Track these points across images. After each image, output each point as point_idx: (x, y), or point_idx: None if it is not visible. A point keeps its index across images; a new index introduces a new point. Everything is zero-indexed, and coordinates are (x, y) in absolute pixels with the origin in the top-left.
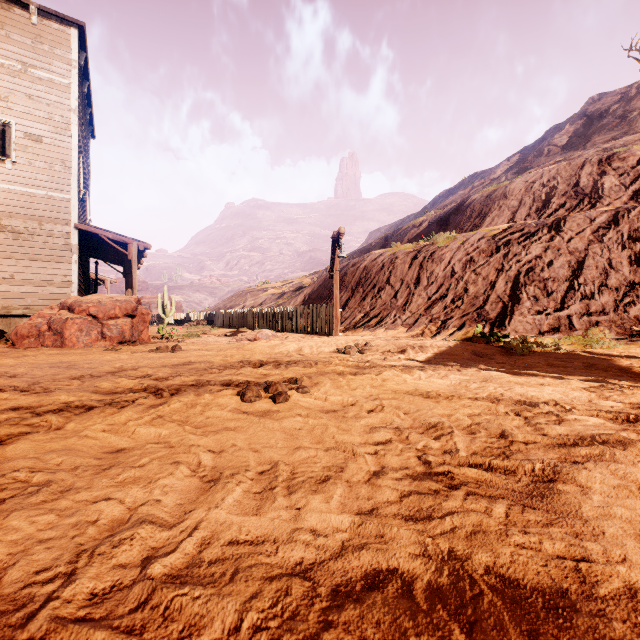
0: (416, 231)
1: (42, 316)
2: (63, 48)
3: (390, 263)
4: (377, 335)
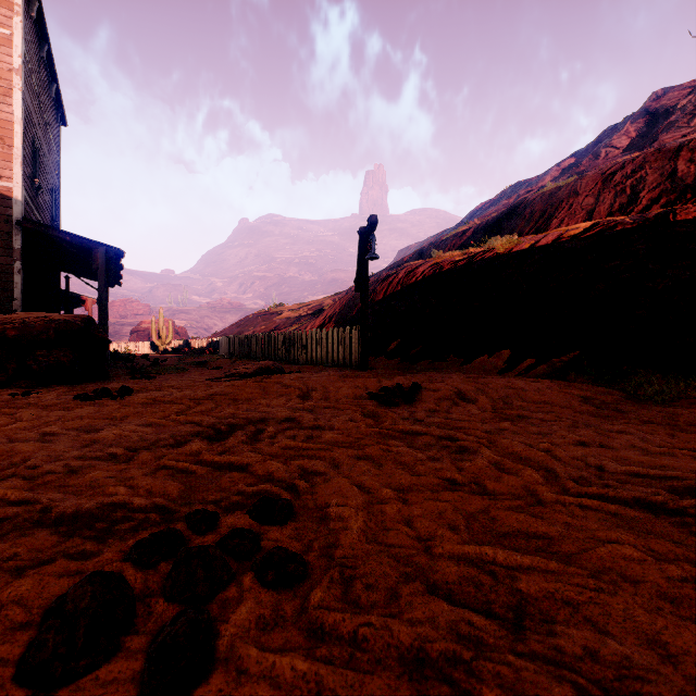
0: (458, 241)
1: None
2: None
3: (433, 275)
4: (421, 369)
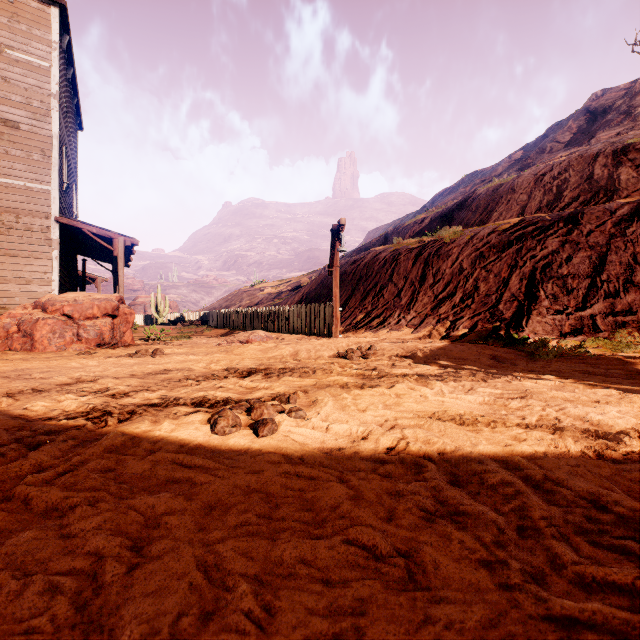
0: (418, 228)
1: (13, 316)
2: (42, 28)
3: (393, 260)
4: (380, 337)
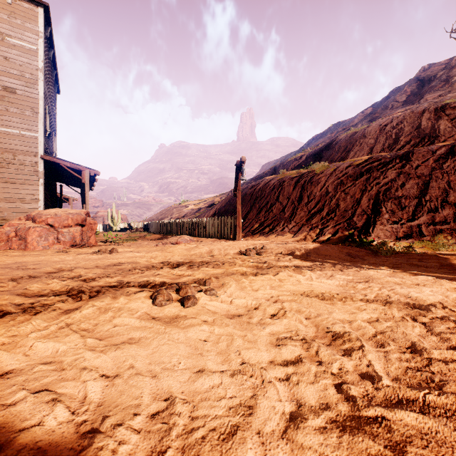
0: (297, 163)
1: (12, 225)
2: (32, 22)
3: (279, 185)
4: (270, 240)
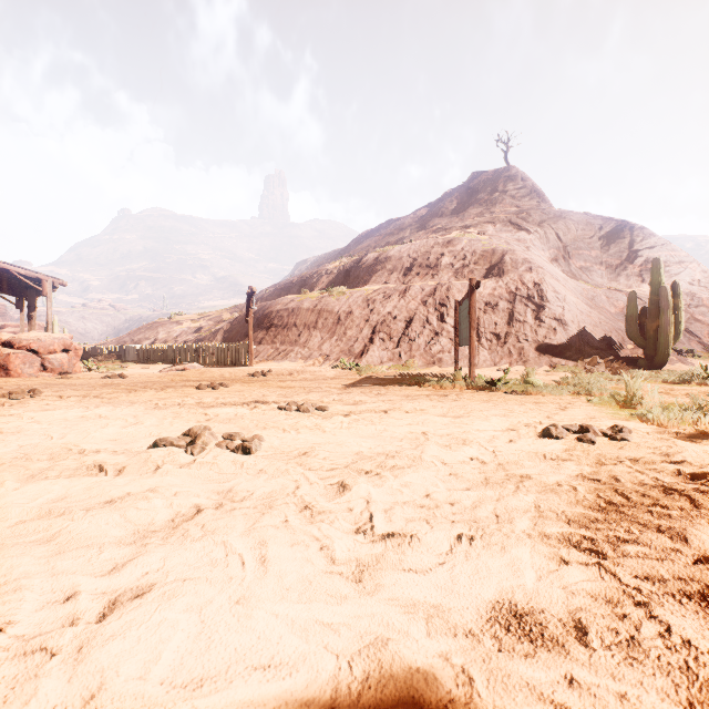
0: (328, 277)
1: None
2: None
3: (298, 309)
4: (282, 366)
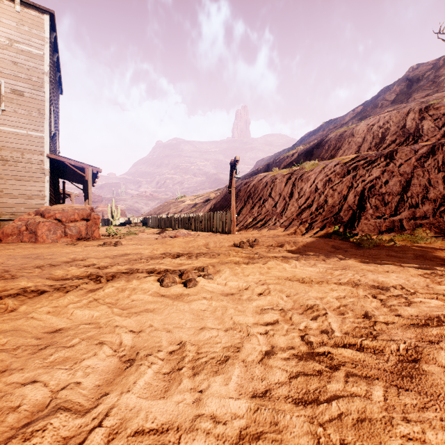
0: (289, 160)
1: (22, 220)
2: (39, 29)
3: (271, 182)
4: (262, 233)
